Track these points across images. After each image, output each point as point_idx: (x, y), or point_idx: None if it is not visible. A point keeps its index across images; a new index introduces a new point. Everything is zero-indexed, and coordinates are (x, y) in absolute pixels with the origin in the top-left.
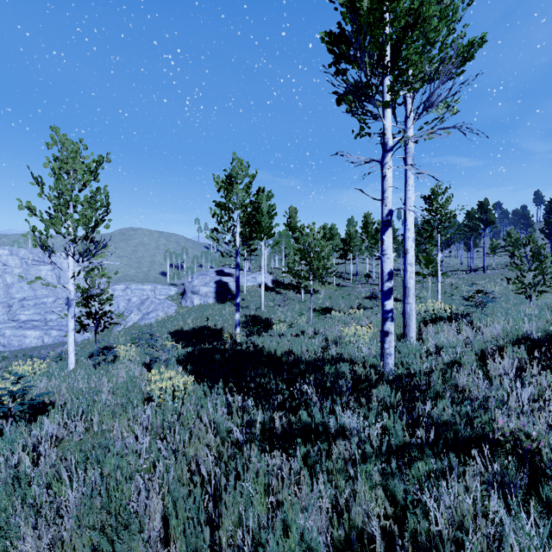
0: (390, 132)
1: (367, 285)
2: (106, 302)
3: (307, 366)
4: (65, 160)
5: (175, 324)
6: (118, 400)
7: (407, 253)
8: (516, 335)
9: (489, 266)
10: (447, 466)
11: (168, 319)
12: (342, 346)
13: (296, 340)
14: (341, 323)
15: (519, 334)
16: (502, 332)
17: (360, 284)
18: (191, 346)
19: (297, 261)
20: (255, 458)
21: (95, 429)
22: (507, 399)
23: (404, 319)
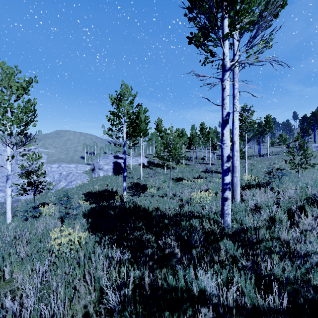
0: (228, 57)
1: (203, 164)
2: (41, 175)
3: (169, 220)
4: (4, 79)
5: (87, 188)
6: (29, 252)
7: (234, 143)
8: (305, 198)
9: (270, 153)
10: None
11: (83, 185)
12: (192, 204)
13: (161, 200)
14: (190, 188)
15: (307, 196)
16: (296, 195)
17: (199, 163)
18: (97, 202)
19: (162, 150)
20: None
21: (7, 277)
22: None
23: (232, 187)
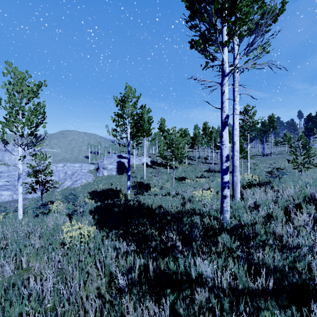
0: (227, 63)
1: (206, 164)
2: (48, 174)
3: (172, 217)
4: (16, 84)
5: (92, 187)
6: (43, 244)
7: (235, 144)
8: (303, 196)
9: (274, 153)
10: (290, 316)
11: (88, 184)
12: (193, 202)
13: (164, 198)
14: (192, 187)
15: (306, 195)
16: (295, 194)
17: (202, 163)
18: (101, 200)
19: (165, 150)
20: (132, 308)
21: (24, 266)
22: (314, 246)
23: (232, 186)
